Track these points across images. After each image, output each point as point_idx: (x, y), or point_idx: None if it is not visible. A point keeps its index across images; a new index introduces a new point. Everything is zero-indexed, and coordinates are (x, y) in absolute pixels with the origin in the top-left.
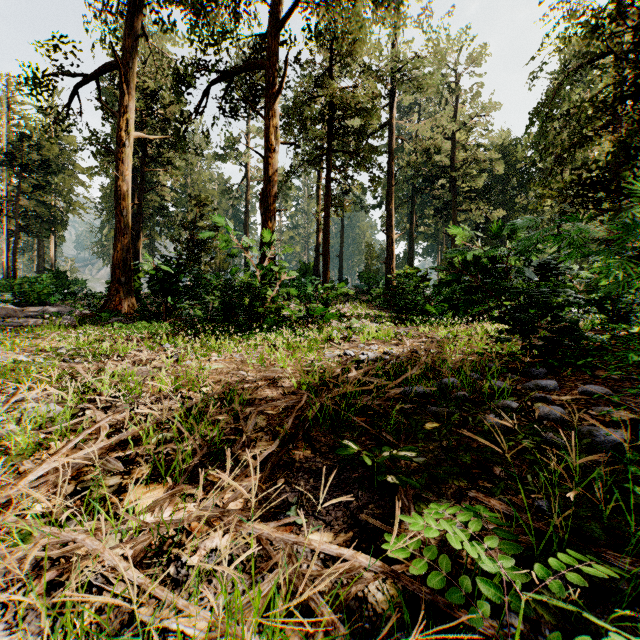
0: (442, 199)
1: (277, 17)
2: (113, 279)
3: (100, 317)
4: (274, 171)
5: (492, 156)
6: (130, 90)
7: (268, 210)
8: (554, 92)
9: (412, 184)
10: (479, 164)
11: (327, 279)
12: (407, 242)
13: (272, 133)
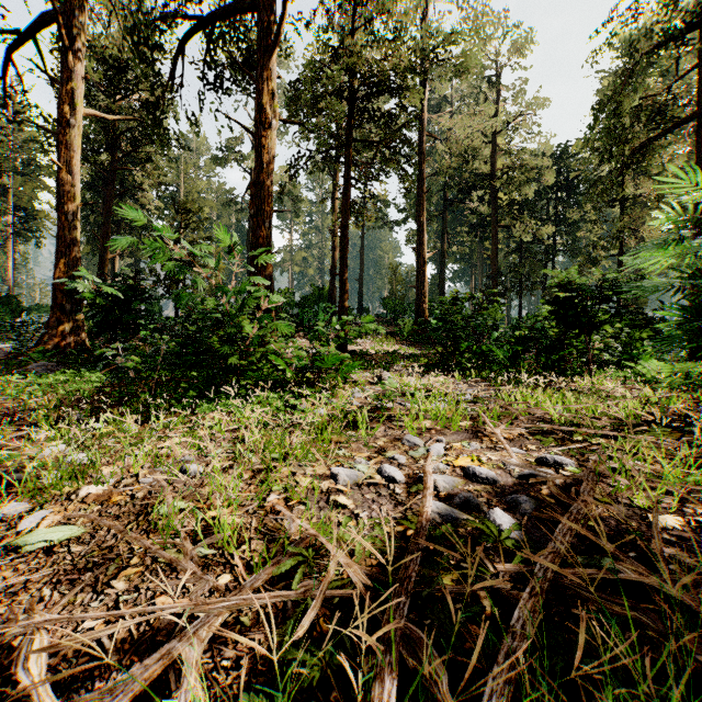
0: (480, 213)
1: None
2: (54, 306)
3: (29, 358)
4: (270, 155)
5: (540, 162)
6: (79, 51)
7: (261, 210)
8: (625, 77)
9: (444, 196)
10: (524, 172)
11: (345, 307)
12: (436, 265)
13: (267, 102)
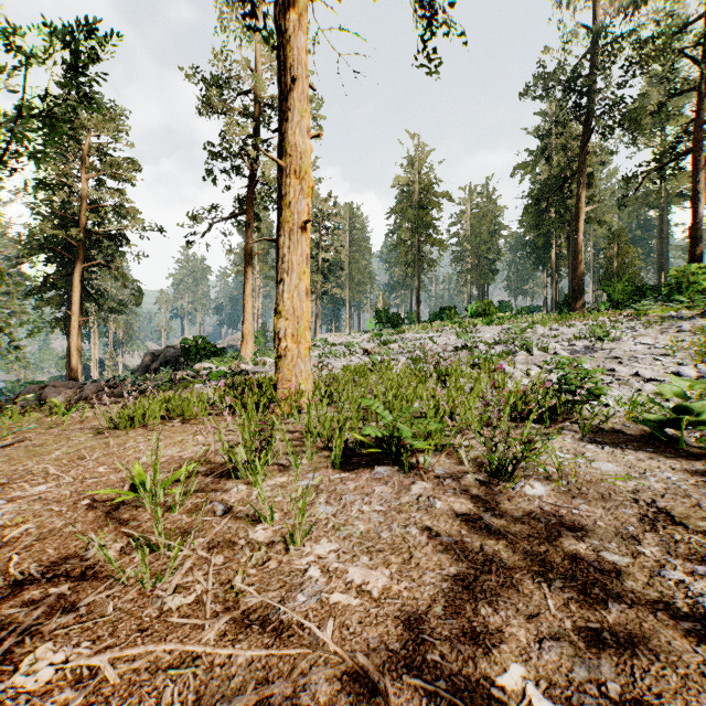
0: None
1: (702, 116)
2: (573, 297)
3: None
4: (699, 215)
5: None
6: (582, 186)
7: (694, 240)
8: None
9: None
10: None
11: None
12: None
13: (698, 192)
